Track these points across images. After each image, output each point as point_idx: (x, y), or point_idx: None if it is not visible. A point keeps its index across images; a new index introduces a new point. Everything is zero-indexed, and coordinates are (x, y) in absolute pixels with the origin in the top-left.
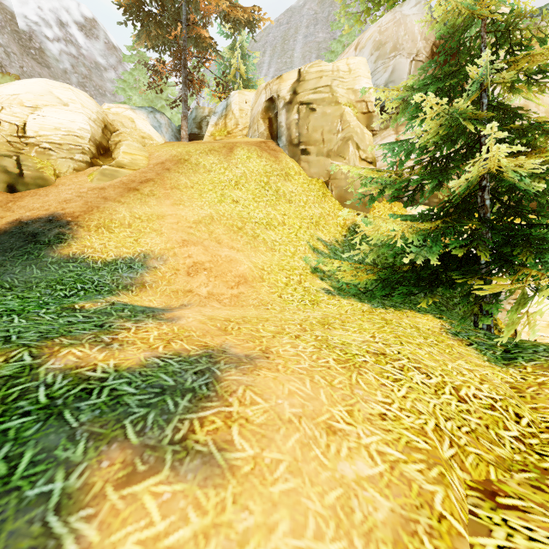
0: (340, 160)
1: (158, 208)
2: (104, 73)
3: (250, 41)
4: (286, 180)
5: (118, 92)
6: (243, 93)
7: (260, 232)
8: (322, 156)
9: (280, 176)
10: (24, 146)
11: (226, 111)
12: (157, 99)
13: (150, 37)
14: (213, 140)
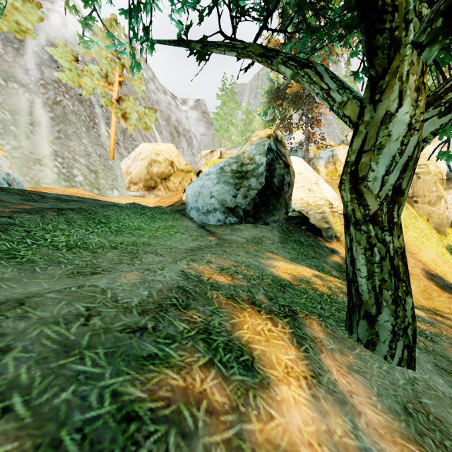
0: (436, 208)
1: (424, 255)
2: (147, 85)
3: (258, 73)
4: (417, 221)
5: (214, 121)
6: (345, 149)
7: (451, 261)
8: (424, 204)
9: (413, 218)
10: (332, 213)
11: (333, 159)
12: (246, 131)
13: (294, 109)
14: (331, 179)
